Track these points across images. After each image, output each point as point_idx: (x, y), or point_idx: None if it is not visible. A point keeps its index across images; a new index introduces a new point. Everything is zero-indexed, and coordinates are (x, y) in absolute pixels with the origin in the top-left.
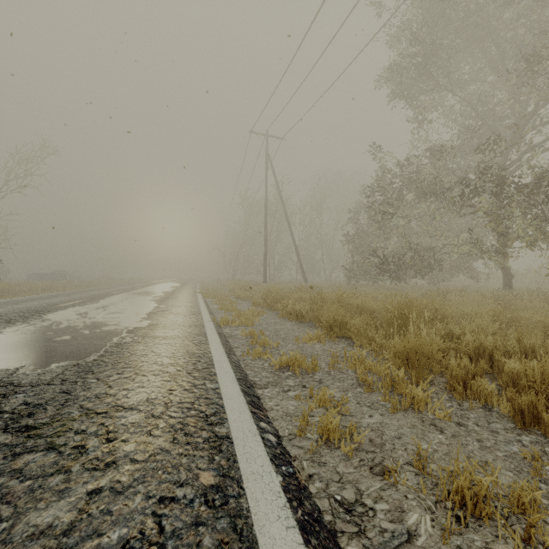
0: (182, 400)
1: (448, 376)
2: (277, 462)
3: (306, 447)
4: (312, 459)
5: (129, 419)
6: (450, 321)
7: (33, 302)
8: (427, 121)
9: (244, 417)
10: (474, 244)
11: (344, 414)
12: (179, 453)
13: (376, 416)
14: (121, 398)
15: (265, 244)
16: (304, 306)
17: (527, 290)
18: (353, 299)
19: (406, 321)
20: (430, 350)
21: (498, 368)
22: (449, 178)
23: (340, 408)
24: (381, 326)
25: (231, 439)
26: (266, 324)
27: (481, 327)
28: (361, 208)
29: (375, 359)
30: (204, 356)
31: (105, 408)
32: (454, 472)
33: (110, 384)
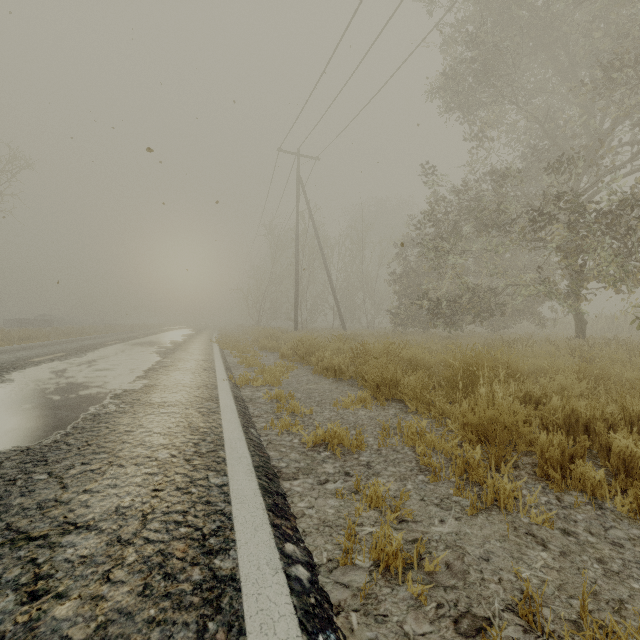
0: (170, 507)
1: (538, 457)
2: (310, 627)
3: (355, 585)
4: (365, 609)
5: (80, 548)
6: (526, 379)
7: (0, 355)
8: (488, 138)
9: (261, 536)
10: (544, 284)
11: (405, 520)
12: (149, 618)
13: (449, 521)
14: (76, 508)
15: (296, 284)
16: (343, 360)
17: (601, 338)
18: (405, 351)
19: (472, 379)
20: (514, 422)
21: (600, 444)
22: (514, 207)
23: (398, 510)
24: (439, 385)
25: (237, 583)
26: (296, 383)
27: (565, 386)
28: (409, 241)
29: (437, 431)
30: (212, 431)
31: (46, 529)
32: (579, 623)
33: (66, 483)
